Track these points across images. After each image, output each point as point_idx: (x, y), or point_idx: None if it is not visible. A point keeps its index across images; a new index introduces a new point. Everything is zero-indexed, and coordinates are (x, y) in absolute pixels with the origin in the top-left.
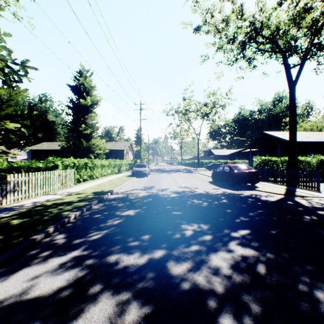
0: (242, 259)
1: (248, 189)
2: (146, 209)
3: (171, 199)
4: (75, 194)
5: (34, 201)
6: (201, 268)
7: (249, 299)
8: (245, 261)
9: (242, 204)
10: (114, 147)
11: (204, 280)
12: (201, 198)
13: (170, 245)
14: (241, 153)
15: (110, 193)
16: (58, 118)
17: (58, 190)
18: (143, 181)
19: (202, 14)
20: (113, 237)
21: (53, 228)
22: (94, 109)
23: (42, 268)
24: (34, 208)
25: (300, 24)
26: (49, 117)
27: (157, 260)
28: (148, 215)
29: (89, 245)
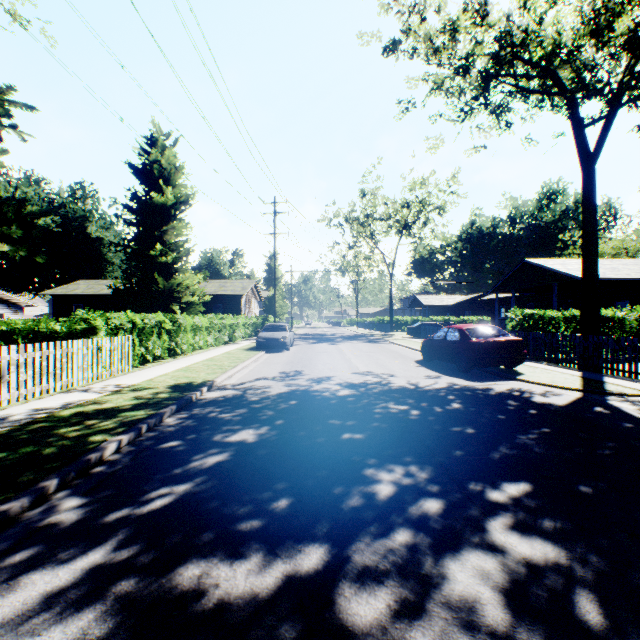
0: (530, 577)
1: (501, 378)
2: (284, 427)
3: (339, 401)
4: (130, 389)
5: (36, 407)
6: (427, 607)
7: None
8: (539, 582)
9: (497, 413)
10: (221, 289)
11: None
12: (404, 398)
13: (340, 529)
14: (476, 302)
15: (207, 388)
16: (109, 231)
17: (97, 381)
18: (278, 360)
19: (402, 14)
20: (199, 505)
21: (58, 480)
22: (182, 212)
23: None
24: (28, 426)
25: (604, 36)
26: (91, 229)
27: (307, 580)
28: (287, 442)
29: (136, 531)
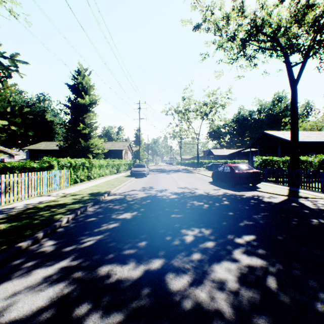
0: (249, 271)
1: (249, 190)
2: (144, 212)
3: (170, 200)
4: (70, 195)
5: (27, 203)
6: (204, 281)
7: (261, 323)
8: (252, 273)
9: (245, 206)
10: (112, 146)
11: (208, 297)
12: (201, 199)
13: (169, 253)
14: (240, 153)
15: (107, 194)
16: (56, 117)
17: (54, 191)
18: (141, 181)
19: (202, 11)
20: (106, 244)
21: (42, 234)
22: (93, 108)
23: (24, 282)
24: (25, 211)
25: (302, 21)
26: (47, 116)
27: (154, 272)
28: (145, 218)
29: (79, 254)
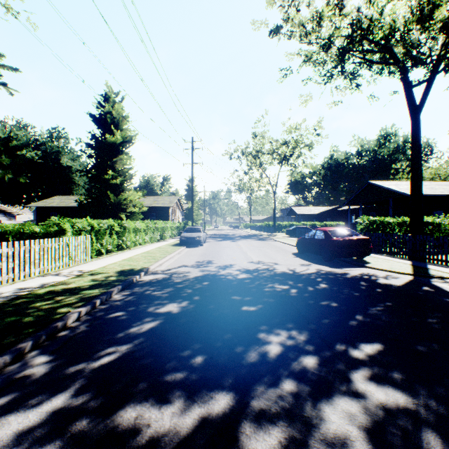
0: (387, 418)
1: (354, 265)
2: (199, 302)
3: (238, 282)
4: (88, 274)
5: (20, 287)
6: (310, 443)
7: None
8: (394, 423)
9: (353, 291)
10: (155, 203)
11: None
12: (285, 280)
13: (241, 380)
14: (334, 212)
15: (144, 273)
16: (76, 162)
17: (65, 268)
18: (195, 253)
19: (283, 7)
20: (136, 361)
21: (33, 342)
22: (127, 148)
23: None
24: (13, 301)
25: (426, 22)
26: (63, 160)
27: (217, 421)
28: (201, 313)
29: (89, 381)
